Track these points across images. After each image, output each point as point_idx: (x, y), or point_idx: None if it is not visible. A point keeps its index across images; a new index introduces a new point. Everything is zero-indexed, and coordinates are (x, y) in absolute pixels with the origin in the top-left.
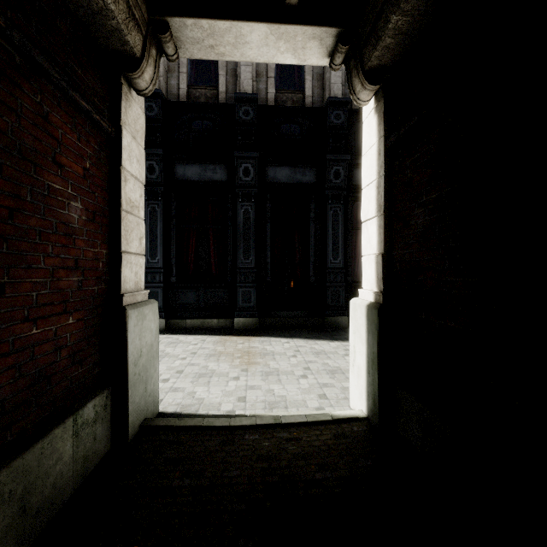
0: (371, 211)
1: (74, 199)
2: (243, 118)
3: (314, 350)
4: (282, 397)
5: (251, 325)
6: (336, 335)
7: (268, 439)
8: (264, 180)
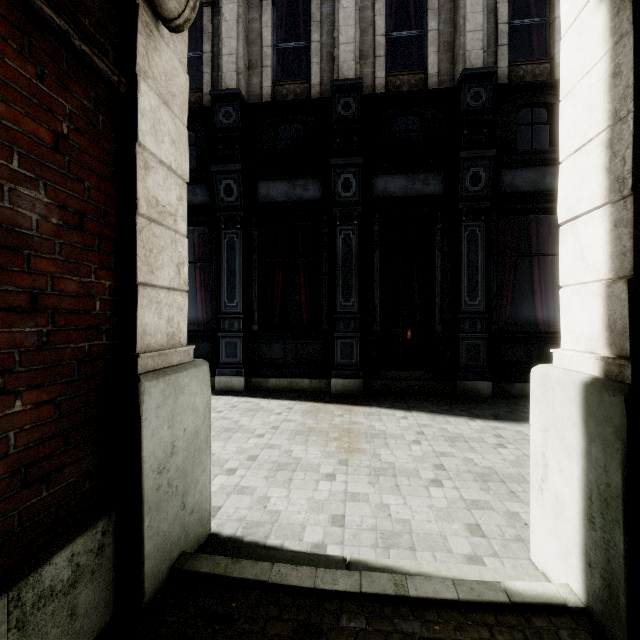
0: (588, 197)
1: (29, 184)
2: (342, 114)
3: (446, 434)
4: (404, 522)
5: (353, 388)
6: (476, 409)
7: (385, 636)
8: (370, 195)
